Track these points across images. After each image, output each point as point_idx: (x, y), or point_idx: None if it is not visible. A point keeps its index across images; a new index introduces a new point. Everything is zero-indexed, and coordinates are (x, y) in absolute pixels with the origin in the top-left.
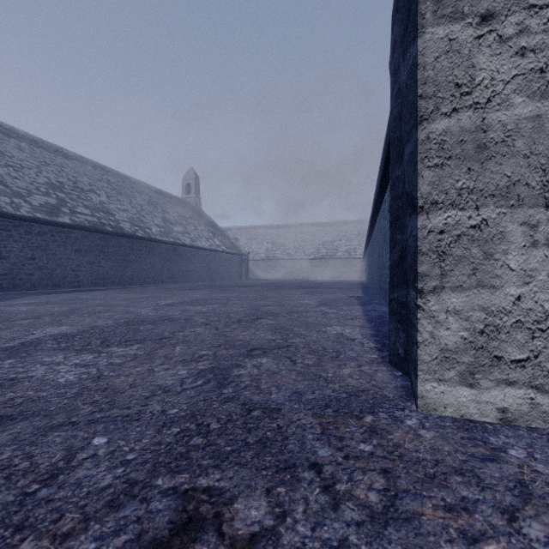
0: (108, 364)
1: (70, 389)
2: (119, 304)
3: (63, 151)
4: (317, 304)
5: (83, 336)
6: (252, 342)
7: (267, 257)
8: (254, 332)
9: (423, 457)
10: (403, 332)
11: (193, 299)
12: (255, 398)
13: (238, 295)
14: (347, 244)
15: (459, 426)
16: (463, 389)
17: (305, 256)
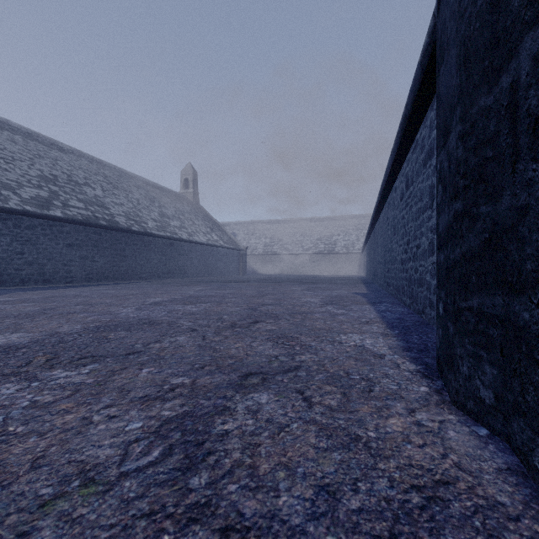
0: (28, 406)
1: None
2: (102, 303)
3: (59, 144)
4: (322, 303)
5: (30, 349)
6: (247, 361)
7: (265, 252)
8: (250, 343)
9: None
10: (493, 365)
11: (185, 297)
12: (247, 507)
13: (234, 292)
14: (345, 238)
15: None
16: None
17: (303, 251)
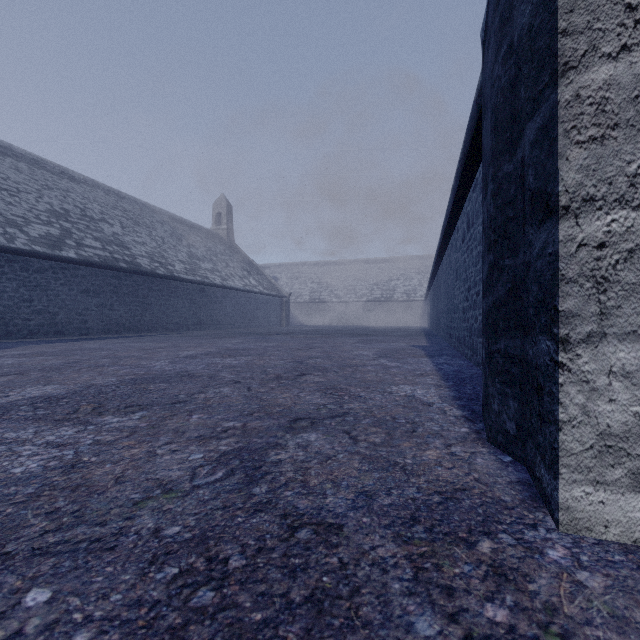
0: (93, 444)
1: (25, 486)
2: (130, 356)
3: (70, 173)
4: (375, 356)
5: (72, 399)
6: (295, 408)
7: (311, 300)
8: (297, 393)
9: (606, 639)
10: (515, 399)
11: (222, 350)
12: (301, 504)
13: (277, 344)
14: (406, 284)
15: (638, 563)
16: (638, 499)
17: (357, 299)
